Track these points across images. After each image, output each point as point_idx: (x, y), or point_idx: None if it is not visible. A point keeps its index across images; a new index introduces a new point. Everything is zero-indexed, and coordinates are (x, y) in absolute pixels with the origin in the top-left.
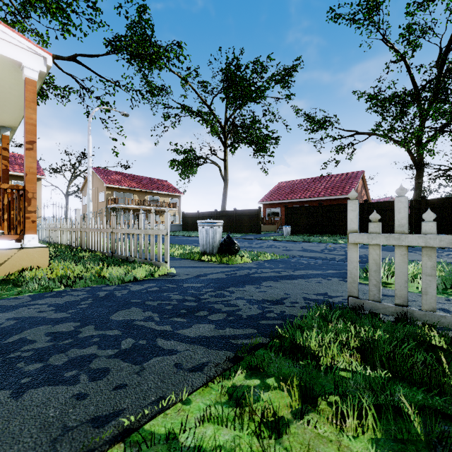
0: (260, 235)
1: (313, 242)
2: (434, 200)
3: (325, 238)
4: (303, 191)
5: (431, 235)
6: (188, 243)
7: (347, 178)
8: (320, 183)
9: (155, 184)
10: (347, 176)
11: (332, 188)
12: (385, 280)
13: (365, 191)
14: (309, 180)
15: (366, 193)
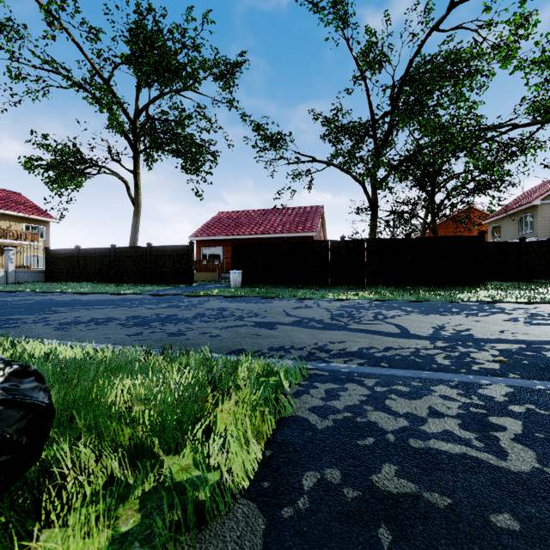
0: (194, 287)
1: (286, 298)
2: (419, 240)
3: (299, 290)
4: (253, 224)
5: None
6: (1, 313)
7: (306, 212)
8: (275, 217)
9: None
10: (307, 210)
11: (291, 223)
12: None
13: (323, 232)
14: (260, 212)
15: (324, 235)
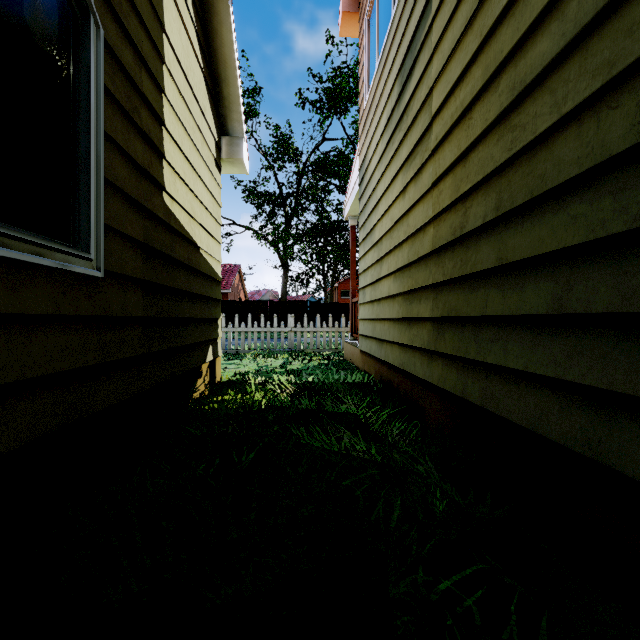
0: None
1: None
2: (287, 302)
3: None
4: None
5: (244, 328)
6: None
7: (225, 271)
8: None
9: None
10: (225, 269)
11: None
12: (238, 348)
13: (242, 286)
14: None
15: (244, 288)
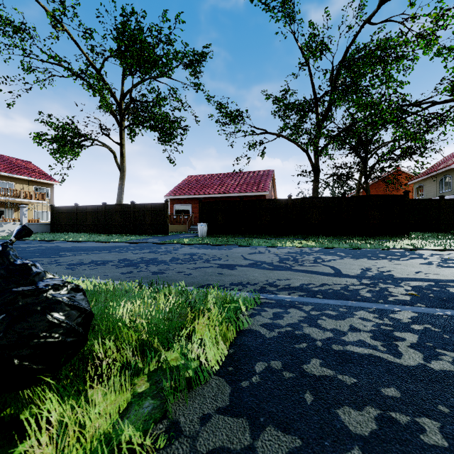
0: (168, 237)
1: (243, 246)
2: (353, 198)
3: (254, 239)
4: (216, 186)
5: None
6: (22, 256)
7: (260, 175)
8: (234, 179)
9: (6, 164)
10: (260, 174)
11: (247, 184)
12: None
13: (273, 191)
14: (222, 175)
15: (274, 194)
